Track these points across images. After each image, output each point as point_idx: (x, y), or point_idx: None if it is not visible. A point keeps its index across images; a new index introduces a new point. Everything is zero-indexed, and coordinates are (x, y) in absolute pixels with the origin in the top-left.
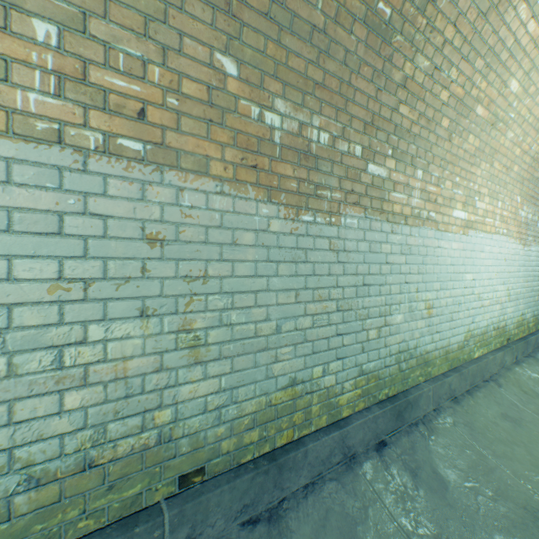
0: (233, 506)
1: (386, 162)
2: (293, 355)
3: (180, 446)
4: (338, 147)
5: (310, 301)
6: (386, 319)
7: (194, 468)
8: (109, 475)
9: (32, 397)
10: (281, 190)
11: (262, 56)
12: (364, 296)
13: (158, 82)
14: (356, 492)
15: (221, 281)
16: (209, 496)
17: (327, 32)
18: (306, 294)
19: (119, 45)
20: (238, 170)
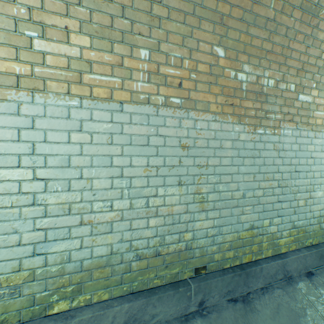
0: (223, 289)
1: (311, 92)
2: (252, 211)
3: (195, 253)
4: (279, 87)
5: (261, 180)
6: (311, 194)
7: (201, 265)
8: (165, 260)
9: (138, 219)
10: (246, 116)
11: (237, 42)
12: (295, 178)
13: (187, 67)
14: (296, 298)
15: (214, 168)
16: (211, 281)
17: (275, 20)
18: (259, 176)
19: (171, 53)
20: (223, 107)
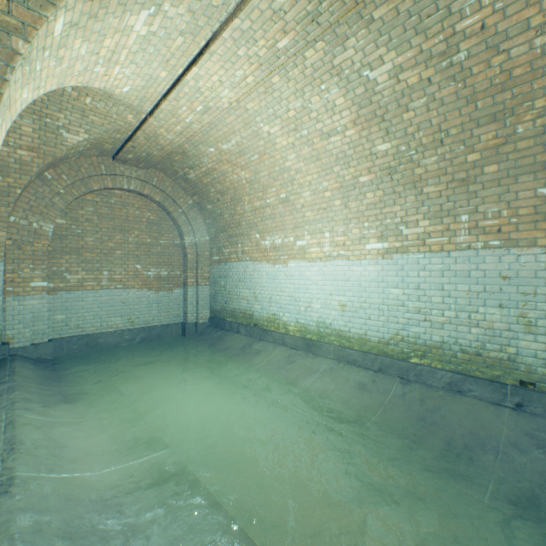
0: None
1: None
2: None
3: (519, 367)
4: None
5: None
6: None
7: (527, 380)
8: (485, 361)
9: (461, 325)
10: None
11: None
12: None
13: (505, 215)
14: None
15: (545, 296)
16: (531, 392)
17: None
18: None
19: (488, 210)
20: None
